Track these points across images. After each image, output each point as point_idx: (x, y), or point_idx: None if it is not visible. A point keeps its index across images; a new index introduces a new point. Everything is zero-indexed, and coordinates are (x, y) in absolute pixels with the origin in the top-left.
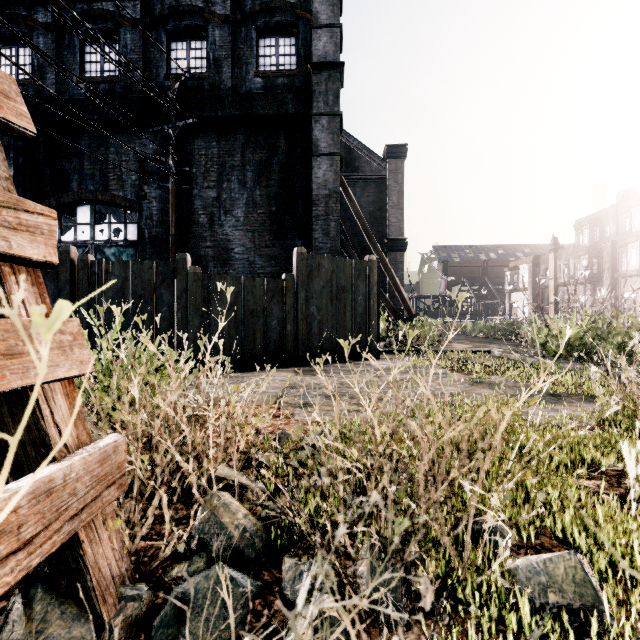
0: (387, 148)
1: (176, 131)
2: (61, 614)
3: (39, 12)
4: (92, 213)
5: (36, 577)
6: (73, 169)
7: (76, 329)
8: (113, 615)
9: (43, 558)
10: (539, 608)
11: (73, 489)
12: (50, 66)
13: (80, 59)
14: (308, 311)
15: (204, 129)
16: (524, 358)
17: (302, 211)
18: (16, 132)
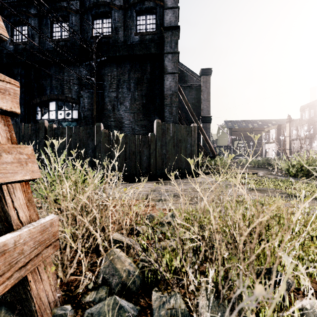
0: (201, 70)
1: (96, 64)
2: None
3: (31, 8)
4: (56, 105)
5: (2, 302)
6: (47, 84)
7: (30, 152)
8: None
9: None
10: None
11: (21, 250)
12: (36, 34)
13: (50, 30)
14: (162, 152)
15: (110, 62)
16: (276, 177)
17: (158, 102)
18: None
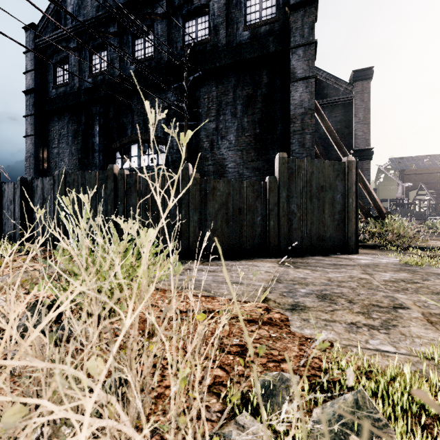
0: (353, 73)
1: (188, 84)
2: None
3: (110, 26)
4: (139, 149)
5: None
6: (128, 121)
7: None
8: None
9: None
10: None
11: None
12: (116, 59)
13: (132, 50)
14: (289, 209)
15: (207, 79)
16: None
17: (281, 130)
18: None
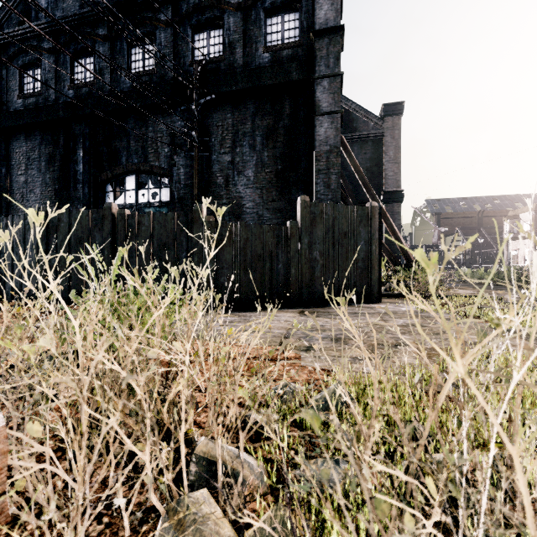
0: (384, 107)
1: (198, 107)
2: None
3: (99, 28)
4: (136, 181)
5: None
6: (123, 147)
7: None
8: None
9: None
10: None
11: None
12: (107, 68)
13: (128, 60)
14: (311, 256)
15: (221, 104)
16: None
17: (305, 167)
18: None
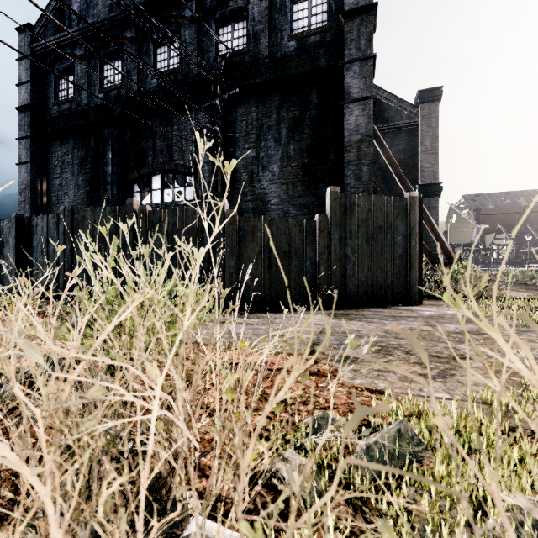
0: (419, 94)
1: (222, 103)
2: None
3: (127, 30)
4: (162, 181)
5: None
6: (149, 147)
7: None
8: None
9: None
10: None
11: None
12: (134, 70)
13: (153, 60)
14: (342, 252)
15: (245, 98)
16: None
17: (333, 160)
18: None
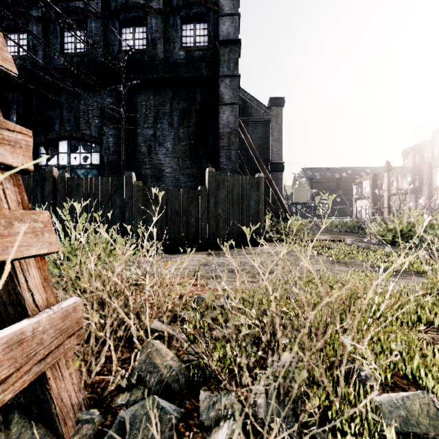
0: (271, 100)
1: (125, 89)
2: (32, 434)
3: (33, 9)
4: (69, 146)
5: (14, 405)
6: (56, 116)
7: (46, 219)
8: (72, 434)
9: (15, 394)
10: (400, 436)
11: (40, 339)
12: (40, 46)
13: (60, 41)
14: (216, 212)
15: (144, 87)
16: (368, 245)
17: (212, 143)
18: (2, 73)
